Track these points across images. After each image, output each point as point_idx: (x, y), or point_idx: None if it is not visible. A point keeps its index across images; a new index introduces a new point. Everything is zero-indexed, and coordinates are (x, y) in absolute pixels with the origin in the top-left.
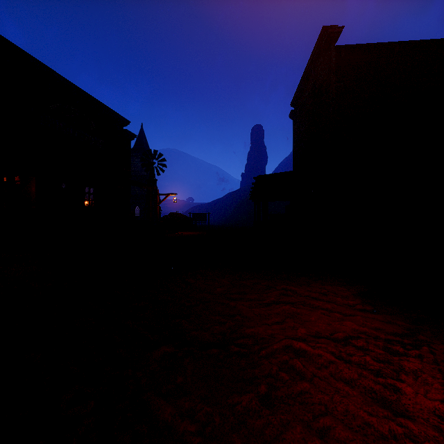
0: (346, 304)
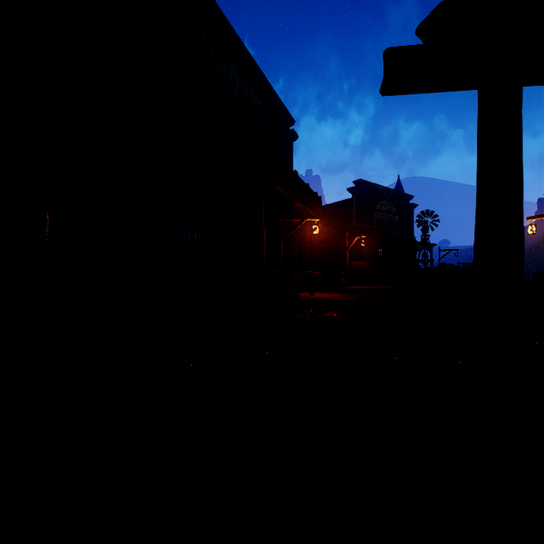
0: None
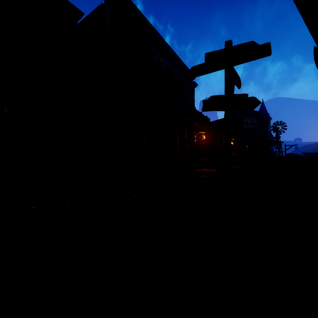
0: None
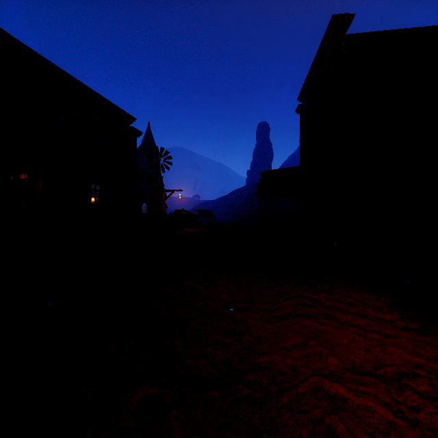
0: (382, 319)
